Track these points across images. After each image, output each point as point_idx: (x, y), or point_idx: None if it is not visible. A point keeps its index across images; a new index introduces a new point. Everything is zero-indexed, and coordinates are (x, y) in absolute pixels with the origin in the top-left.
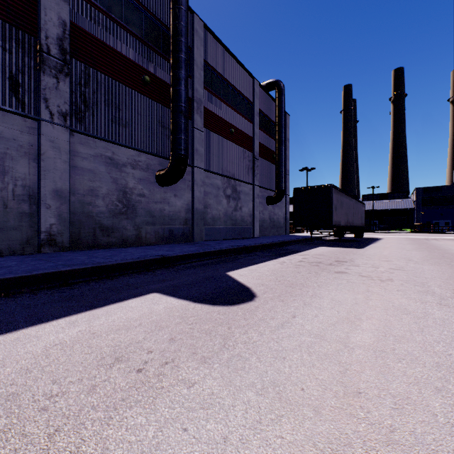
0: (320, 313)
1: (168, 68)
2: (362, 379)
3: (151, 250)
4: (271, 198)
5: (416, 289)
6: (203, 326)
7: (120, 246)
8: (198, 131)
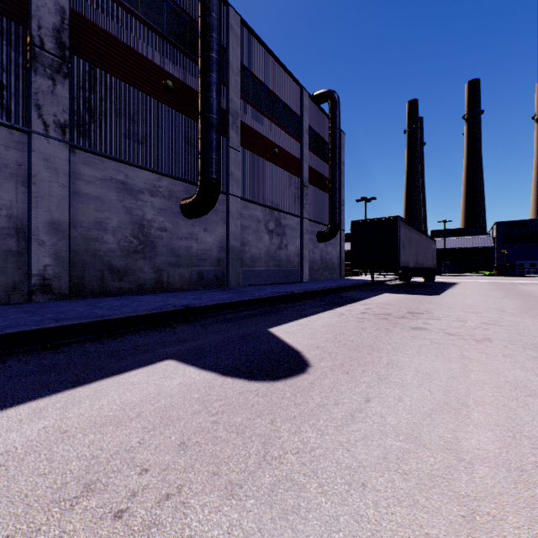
0: (405, 395)
1: (196, 72)
2: (507, 536)
3: (173, 298)
4: (323, 234)
5: (528, 353)
6: (233, 418)
7: (135, 293)
8: (234, 151)
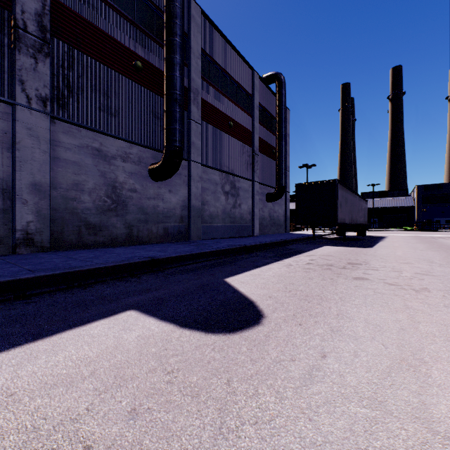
0: (359, 349)
1: (162, 54)
2: None
3: (141, 250)
4: (271, 195)
5: None
6: (188, 378)
7: (108, 246)
8: (195, 123)
